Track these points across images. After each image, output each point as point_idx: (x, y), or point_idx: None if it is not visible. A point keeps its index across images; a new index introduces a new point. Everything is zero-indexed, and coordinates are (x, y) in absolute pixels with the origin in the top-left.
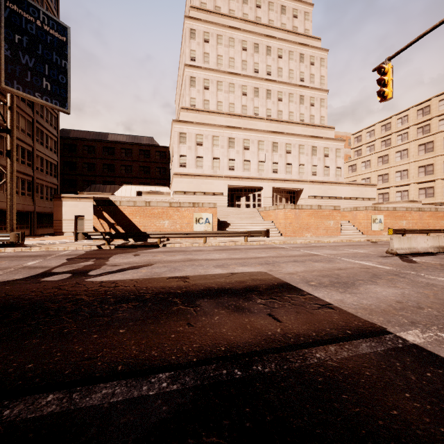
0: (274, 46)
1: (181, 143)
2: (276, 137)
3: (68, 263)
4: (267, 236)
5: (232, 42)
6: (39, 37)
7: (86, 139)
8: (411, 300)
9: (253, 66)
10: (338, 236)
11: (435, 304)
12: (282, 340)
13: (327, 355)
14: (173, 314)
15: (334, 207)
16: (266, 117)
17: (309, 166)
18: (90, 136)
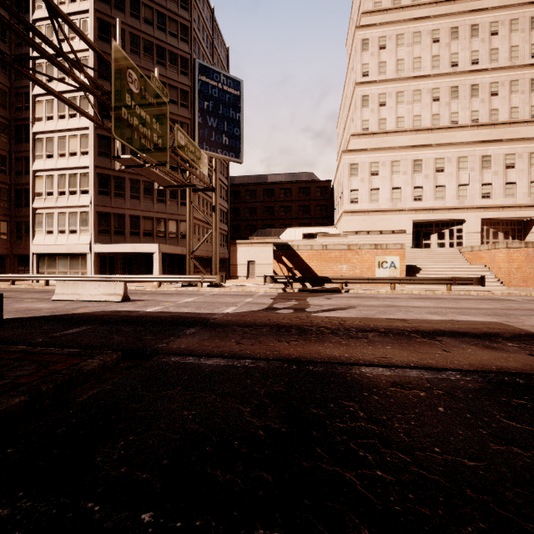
0: (483, 21)
1: (352, 176)
2: (488, 147)
3: (277, 301)
4: (481, 284)
5: (418, 37)
6: (220, 99)
7: (248, 183)
8: None
9: (449, 60)
10: None
11: None
12: None
13: None
14: (421, 343)
15: None
16: (470, 123)
17: None
18: (251, 180)
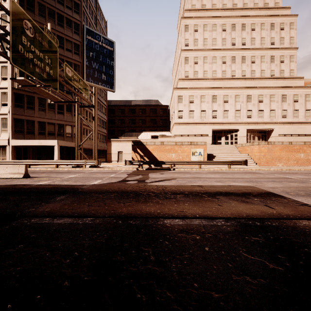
0: (248, 22)
1: (179, 103)
2: (250, 90)
3: (129, 176)
4: (245, 164)
5: (215, 27)
6: (100, 51)
7: (120, 105)
8: None
9: (231, 41)
10: (308, 166)
11: None
12: (278, 215)
13: (309, 223)
14: (207, 200)
15: (304, 142)
16: (241, 77)
17: (279, 110)
18: (122, 103)
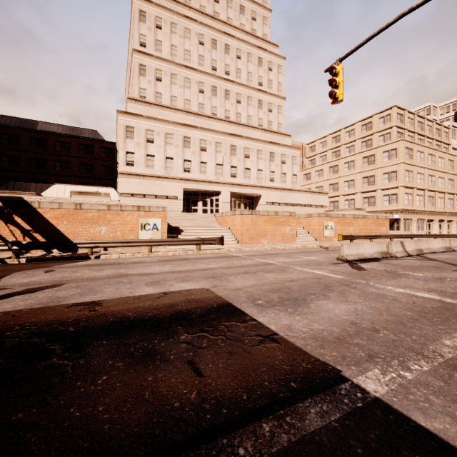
0: (232, 45)
1: (128, 139)
2: (234, 139)
3: None
4: (222, 243)
5: (188, 33)
6: None
7: (6, 125)
8: (365, 319)
9: (211, 63)
10: (294, 242)
11: (389, 324)
12: (192, 419)
13: (256, 448)
14: (28, 380)
15: (290, 213)
16: (224, 118)
17: (267, 172)
18: (12, 122)
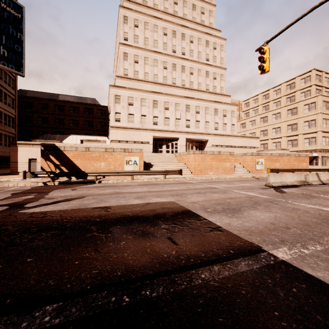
0: (187, 33)
1: (116, 103)
2: (188, 100)
3: (11, 197)
4: (180, 174)
5: (156, 28)
6: None
7: (40, 98)
8: (281, 222)
9: (172, 48)
10: (233, 174)
11: (299, 225)
12: (175, 262)
13: (210, 275)
14: (84, 241)
15: (229, 152)
16: (181, 86)
17: (213, 123)
18: (44, 96)
